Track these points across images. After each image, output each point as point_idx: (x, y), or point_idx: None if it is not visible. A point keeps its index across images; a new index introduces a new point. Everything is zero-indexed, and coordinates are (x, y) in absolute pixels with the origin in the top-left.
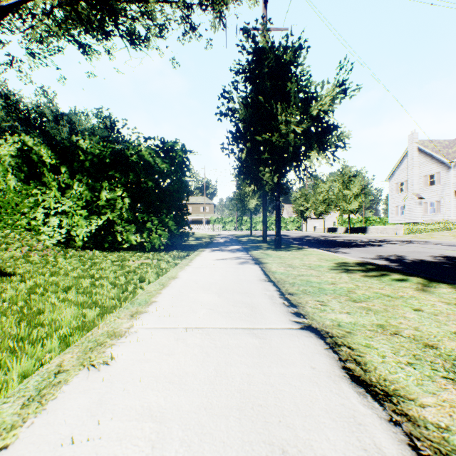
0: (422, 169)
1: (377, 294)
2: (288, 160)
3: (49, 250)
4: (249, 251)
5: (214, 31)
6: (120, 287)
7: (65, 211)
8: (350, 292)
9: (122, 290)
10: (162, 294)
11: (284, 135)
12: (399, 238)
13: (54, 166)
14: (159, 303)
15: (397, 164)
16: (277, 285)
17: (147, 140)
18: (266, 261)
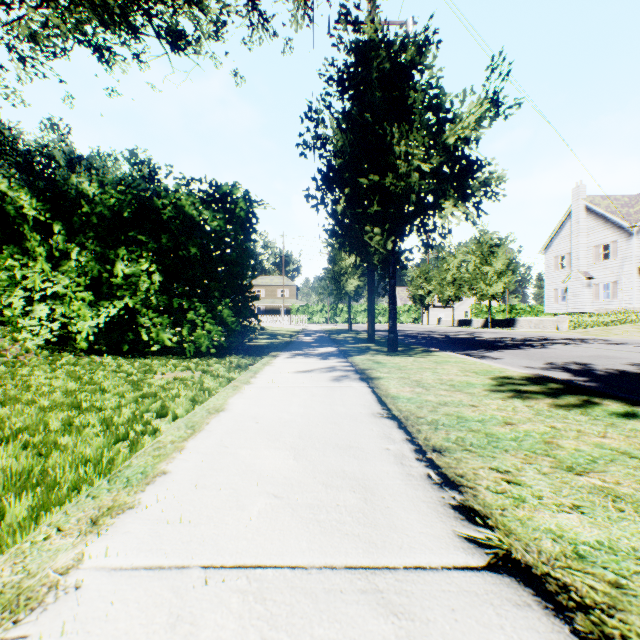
0: (591, 237)
1: (605, 450)
2: (409, 216)
3: (30, 356)
4: (349, 356)
5: (295, 29)
6: (113, 431)
7: (59, 293)
8: (551, 445)
9: (117, 437)
10: (185, 452)
11: (403, 175)
12: (564, 335)
13: (47, 224)
14: (172, 477)
15: (556, 230)
16: (406, 427)
17: (188, 183)
18: (377, 375)
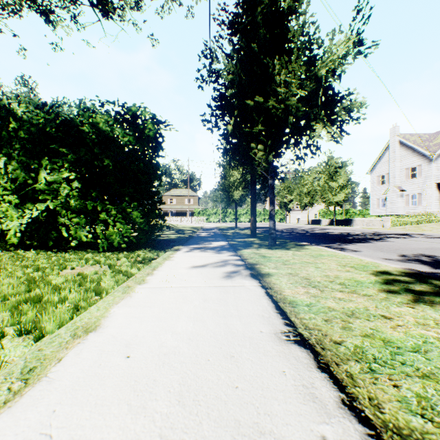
0: (403, 162)
1: None
2: (286, 136)
3: None
4: (238, 250)
5: (195, 2)
6: None
7: None
8: None
9: None
10: None
11: (283, 101)
12: (390, 230)
13: None
14: None
15: (378, 157)
16: (328, 365)
17: (103, 105)
18: (267, 271)
